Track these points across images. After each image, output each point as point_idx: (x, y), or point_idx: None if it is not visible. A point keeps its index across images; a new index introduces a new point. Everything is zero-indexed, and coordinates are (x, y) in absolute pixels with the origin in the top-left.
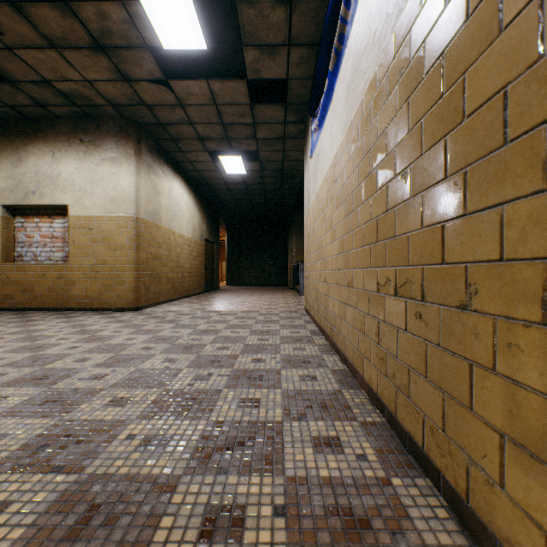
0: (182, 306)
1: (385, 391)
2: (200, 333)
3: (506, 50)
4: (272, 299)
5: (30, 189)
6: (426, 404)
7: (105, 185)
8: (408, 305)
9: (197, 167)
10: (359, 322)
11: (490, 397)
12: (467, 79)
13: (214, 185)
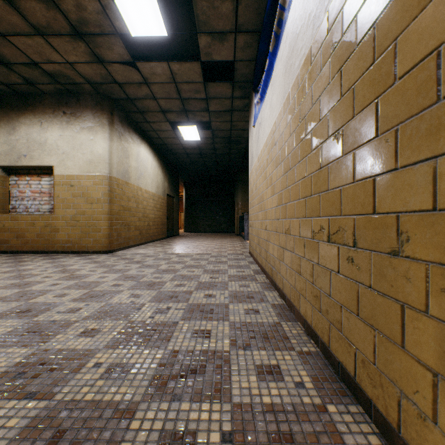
0: (147, 249)
1: (319, 325)
2: (161, 272)
3: (439, 13)
4: (221, 243)
5: (22, 153)
6: (358, 339)
7: (84, 150)
8: (341, 250)
9: (160, 135)
10: (295, 264)
11: (422, 337)
12: (399, 44)
13: (174, 150)
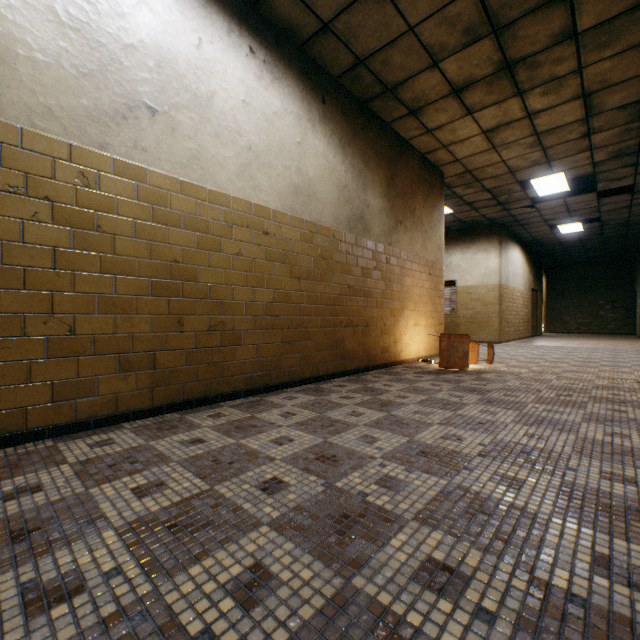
0: (528, 343)
1: None
2: (566, 352)
3: None
4: (614, 343)
5: None
6: None
7: (479, 266)
8: None
9: (532, 234)
10: None
11: None
12: None
13: (543, 242)
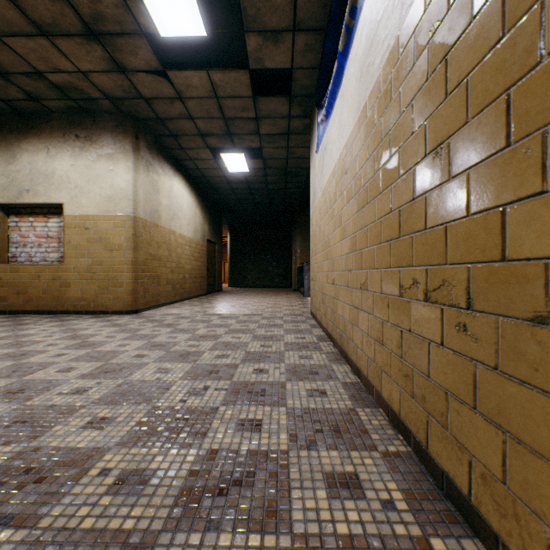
0: (182, 309)
1: (410, 415)
2: (198, 339)
3: None
4: (275, 301)
5: (24, 187)
6: (475, 443)
7: (102, 183)
8: (446, 313)
9: (198, 165)
10: (375, 330)
11: None
12: (549, 0)
13: (216, 184)
